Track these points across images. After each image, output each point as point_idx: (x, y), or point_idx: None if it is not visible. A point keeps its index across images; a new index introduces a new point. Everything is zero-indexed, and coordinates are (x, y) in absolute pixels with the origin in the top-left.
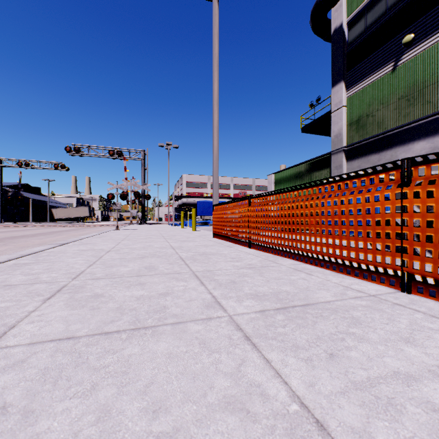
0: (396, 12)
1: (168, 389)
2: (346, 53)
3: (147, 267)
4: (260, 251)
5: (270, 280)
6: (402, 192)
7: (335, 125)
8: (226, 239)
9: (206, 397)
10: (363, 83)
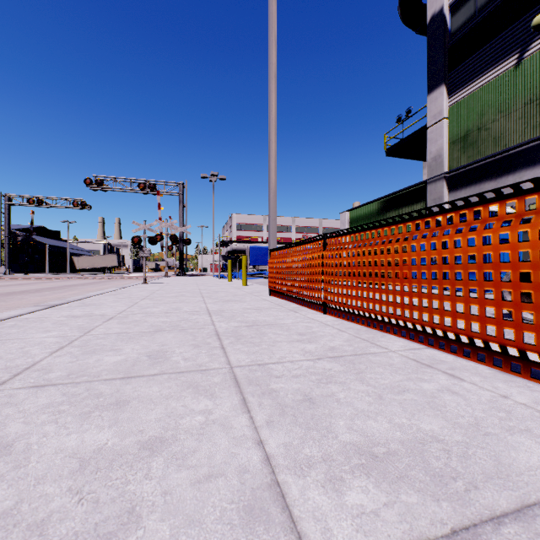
0: None
1: None
2: (447, 46)
3: (152, 353)
4: (343, 319)
5: (385, 396)
6: None
7: (433, 144)
8: (288, 299)
9: None
10: (472, 85)
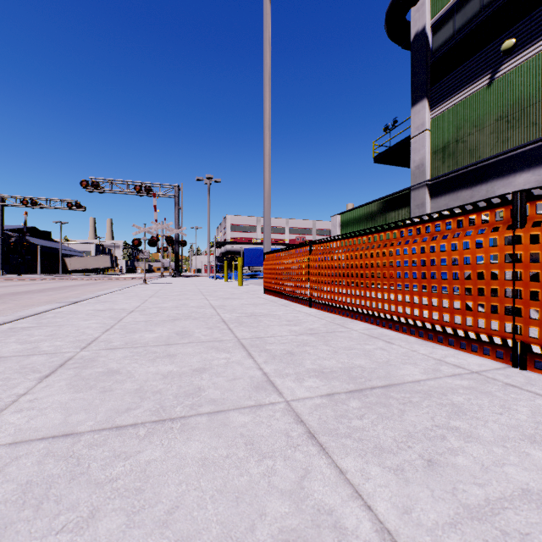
0: (492, 11)
1: (199, 517)
2: (429, 63)
3: (179, 332)
4: (324, 311)
5: (339, 351)
6: (514, 235)
7: (416, 154)
8: (281, 296)
9: (255, 532)
10: (451, 101)
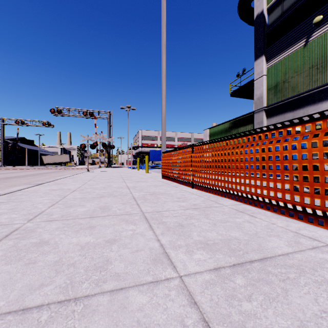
0: None
1: None
2: (266, 33)
3: (102, 207)
4: (202, 191)
5: (217, 224)
6: None
7: (257, 90)
8: (172, 180)
9: None
10: (280, 56)
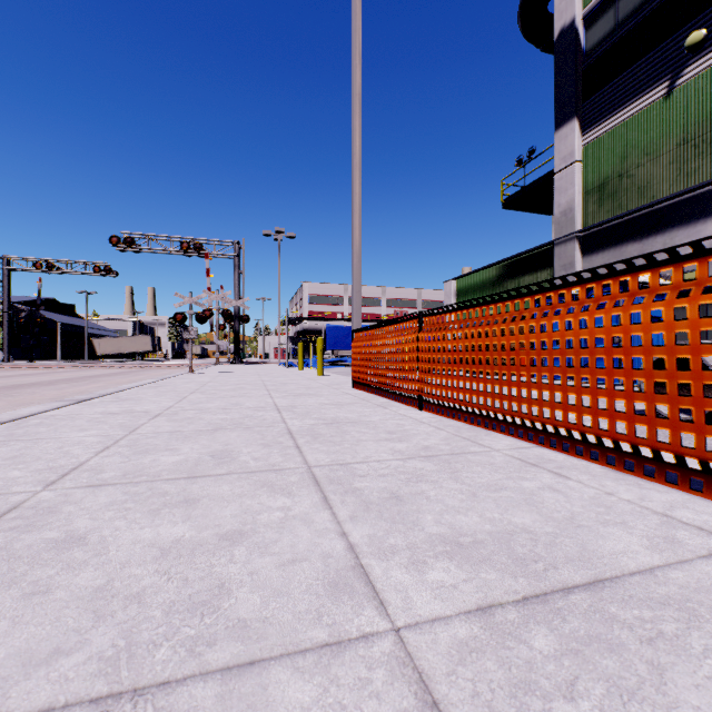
0: None
1: None
2: (581, 69)
3: (216, 453)
4: (442, 416)
5: (479, 494)
6: None
7: (562, 195)
8: (376, 392)
9: None
10: (612, 120)
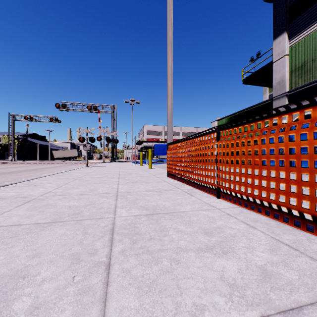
0: None
1: None
2: (288, 6)
3: None
4: (240, 206)
5: None
6: None
7: (277, 73)
8: (182, 180)
9: None
10: (308, 30)
